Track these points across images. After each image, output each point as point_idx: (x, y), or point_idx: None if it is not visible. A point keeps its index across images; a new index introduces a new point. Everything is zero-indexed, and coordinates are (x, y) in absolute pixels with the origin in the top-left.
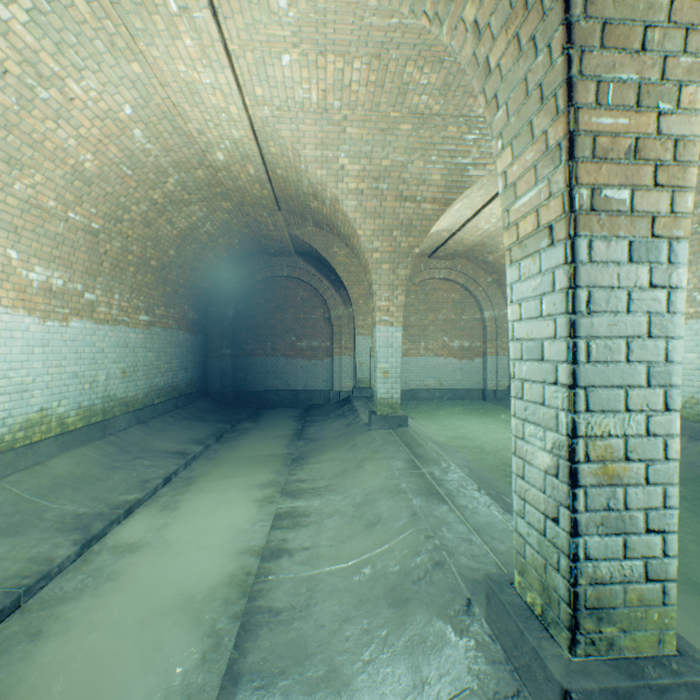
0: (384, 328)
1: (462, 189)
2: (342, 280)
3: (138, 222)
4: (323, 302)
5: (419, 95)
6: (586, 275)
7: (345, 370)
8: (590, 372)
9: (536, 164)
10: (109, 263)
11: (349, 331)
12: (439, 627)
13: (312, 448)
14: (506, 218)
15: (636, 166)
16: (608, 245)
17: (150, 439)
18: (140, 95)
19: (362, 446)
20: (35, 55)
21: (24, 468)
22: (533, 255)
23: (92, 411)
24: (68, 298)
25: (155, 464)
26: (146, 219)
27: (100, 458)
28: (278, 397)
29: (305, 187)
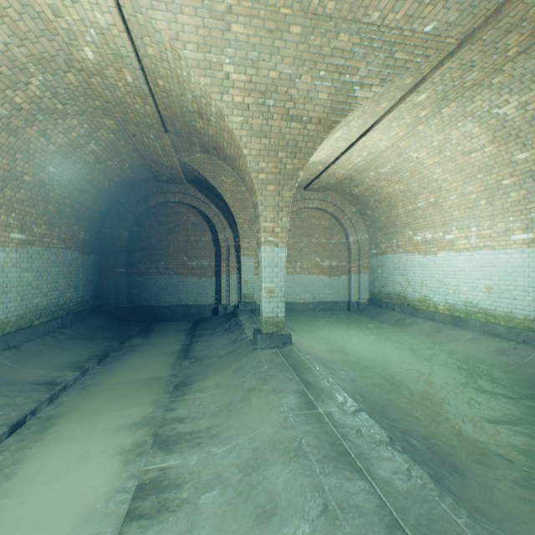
0: (269, 249)
1: (347, 112)
2: (229, 206)
3: None
4: (212, 226)
5: None
6: None
7: (231, 286)
8: None
9: None
10: None
11: (235, 252)
12: None
13: (197, 370)
14: None
15: None
16: None
17: (16, 367)
18: None
19: (248, 371)
20: None
21: None
22: None
23: None
24: None
25: (10, 402)
26: (8, 126)
27: None
28: (170, 311)
29: (189, 103)
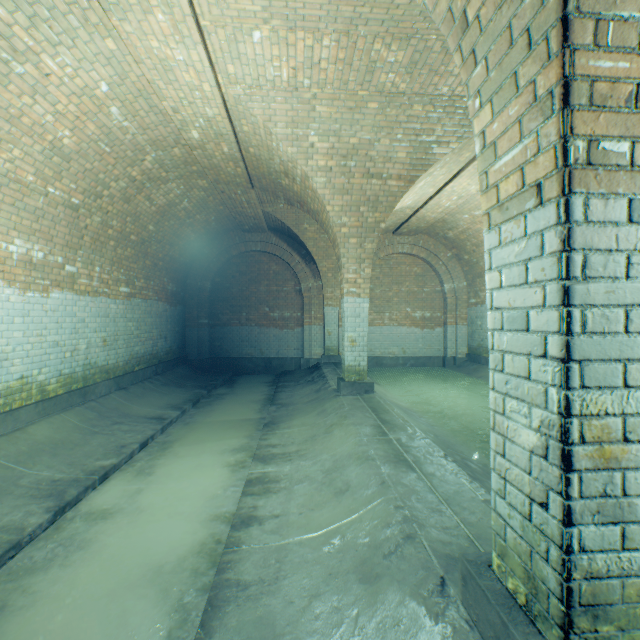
0: (352, 299)
1: (426, 167)
2: (312, 255)
3: (117, 198)
4: (294, 275)
5: (386, 73)
6: (582, 236)
7: (314, 338)
8: (585, 344)
9: (521, 118)
10: (90, 236)
11: (318, 303)
12: (412, 609)
13: (283, 413)
14: (485, 180)
15: (637, 116)
16: (606, 203)
17: (129, 404)
18: (115, 72)
19: (331, 412)
20: (8, 28)
21: (3, 435)
22: (516, 217)
23: (73, 378)
24: (48, 269)
25: (133, 429)
26: (125, 195)
27: (79, 424)
28: (252, 364)
29: (277, 165)
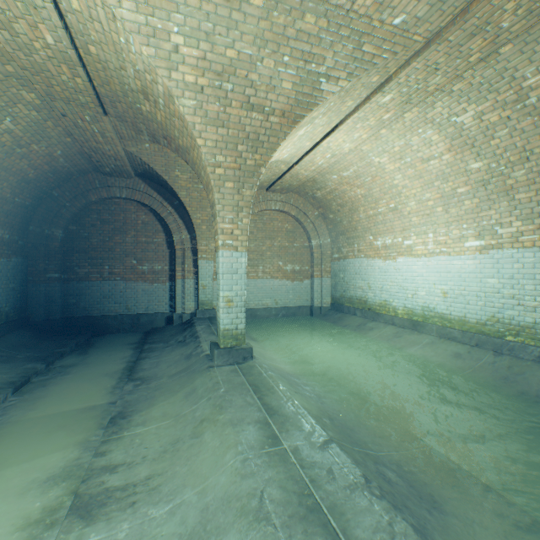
0: (228, 253)
1: (312, 106)
2: (185, 205)
3: None
4: (166, 226)
5: None
6: None
7: (188, 292)
8: None
9: None
10: None
11: (192, 255)
12: None
13: (141, 396)
14: None
15: None
16: None
17: None
18: None
19: (202, 395)
20: None
21: None
22: None
23: None
24: None
25: None
26: None
27: None
28: (116, 322)
29: (131, 79)
